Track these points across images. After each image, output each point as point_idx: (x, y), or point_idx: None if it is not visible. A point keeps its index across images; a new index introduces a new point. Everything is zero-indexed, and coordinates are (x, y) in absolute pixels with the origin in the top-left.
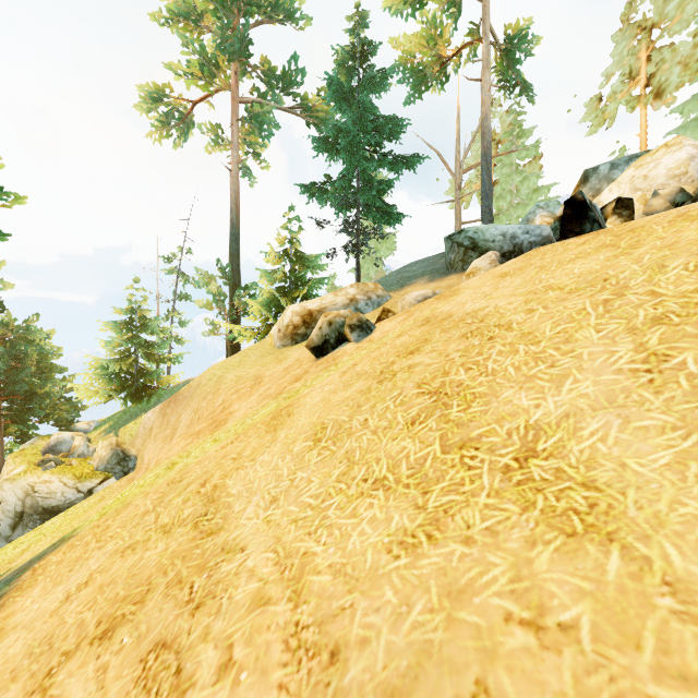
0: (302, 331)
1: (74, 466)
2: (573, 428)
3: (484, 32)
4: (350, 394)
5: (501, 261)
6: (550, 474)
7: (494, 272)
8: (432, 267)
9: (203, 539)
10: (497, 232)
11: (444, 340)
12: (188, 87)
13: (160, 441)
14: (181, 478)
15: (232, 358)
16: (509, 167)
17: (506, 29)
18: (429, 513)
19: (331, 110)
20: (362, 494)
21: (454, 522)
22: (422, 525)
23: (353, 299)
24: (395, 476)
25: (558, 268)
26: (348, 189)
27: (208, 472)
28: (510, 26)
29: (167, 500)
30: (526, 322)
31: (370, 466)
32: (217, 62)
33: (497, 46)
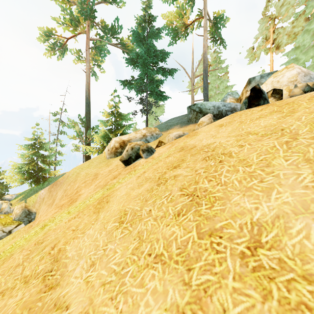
0: (119, 150)
1: (2, 218)
2: (283, 226)
3: (204, 14)
4: (141, 191)
5: (213, 118)
6: (275, 264)
7: (215, 123)
8: (181, 121)
9: (45, 292)
10: (211, 105)
11: (193, 161)
12: (64, 31)
13: (46, 206)
14: (43, 240)
15: (85, 163)
16: (215, 76)
17: (214, 14)
18: (193, 290)
19: (134, 46)
20: (147, 266)
21: (212, 304)
22: (189, 302)
23: (144, 135)
24: (168, 253)
25: (251, 123)
26: (142, 83)
27: (57, 239)
28: (216, 12)
29: (31, 257)
30: (240, 152)
31: (152, 244)
32: (79, 19)
33: (210, 21)
